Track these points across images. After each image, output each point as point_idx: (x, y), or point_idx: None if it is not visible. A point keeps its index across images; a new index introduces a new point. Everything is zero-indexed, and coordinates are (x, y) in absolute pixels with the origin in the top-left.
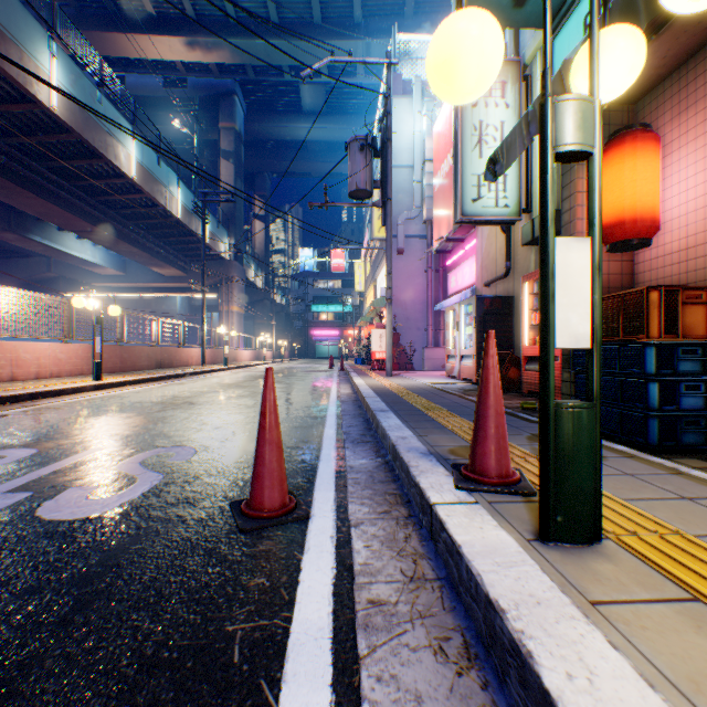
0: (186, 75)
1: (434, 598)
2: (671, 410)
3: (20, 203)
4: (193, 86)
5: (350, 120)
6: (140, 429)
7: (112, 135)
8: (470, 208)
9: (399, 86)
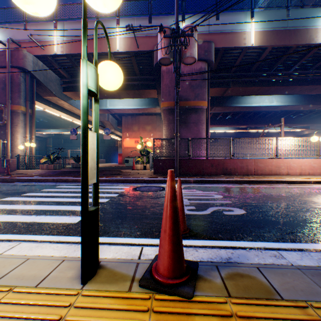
0: None
1: None
2: None
3: None
4: None
5: None
6: (261, 201)
7: None
8: None
9: None
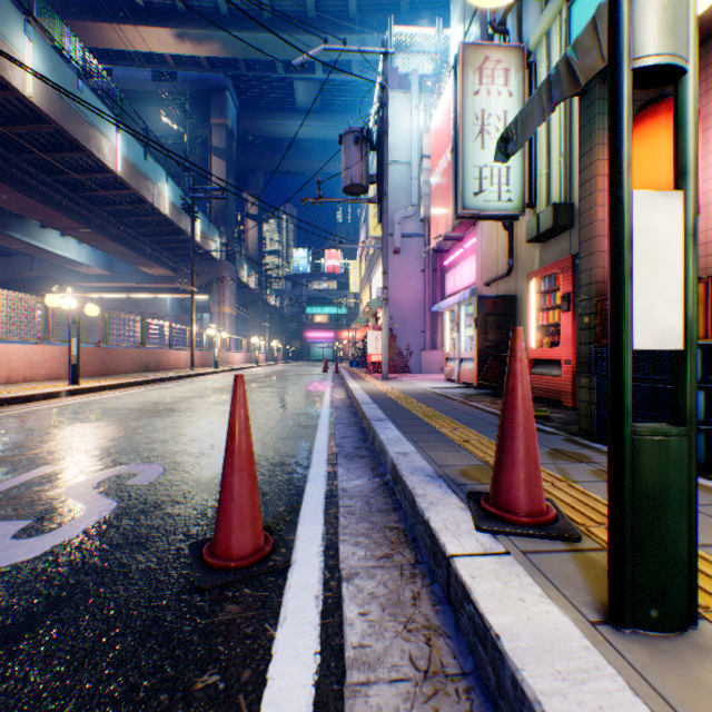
0: (175, 69)
1: None
2: None
3: None
4: (184, 81)
5: (345, 119)
6: (107, 441)
7: (94, 127)
8: (471, 202)
9: (395, 80)
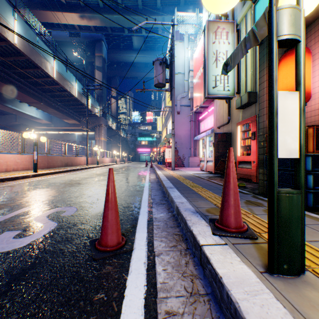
0: (79, 31)
1: (206, 309)
2: (318, 189)
3: (0, 89)
4: (83, 36)
5: (155, 53)
6: (51, 197)
7: (44, 57)
8: (211, 91)
9: (177, 36)
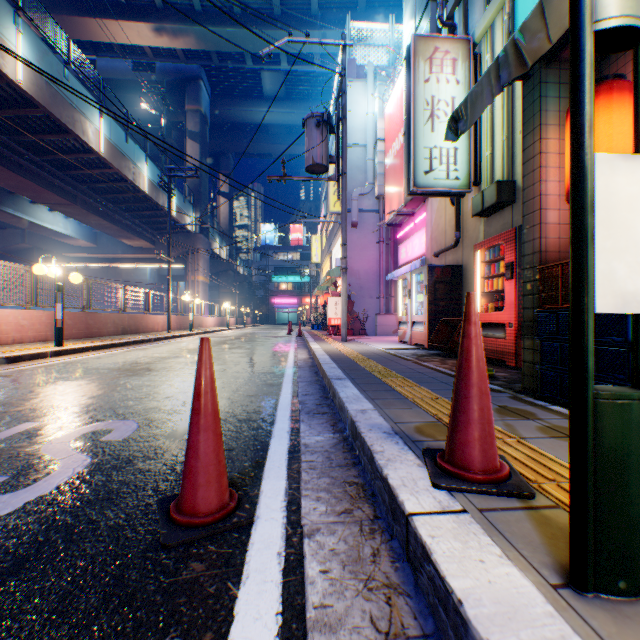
0: (154, 60)
1: None
2: None
3: None
4: (161, 71)
5: (308, 106)
6: (86, 399)
7: (79, 111)
8: (422, 180)
9: (353, 70)
